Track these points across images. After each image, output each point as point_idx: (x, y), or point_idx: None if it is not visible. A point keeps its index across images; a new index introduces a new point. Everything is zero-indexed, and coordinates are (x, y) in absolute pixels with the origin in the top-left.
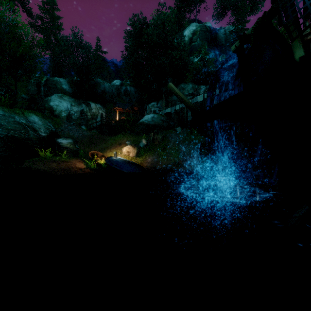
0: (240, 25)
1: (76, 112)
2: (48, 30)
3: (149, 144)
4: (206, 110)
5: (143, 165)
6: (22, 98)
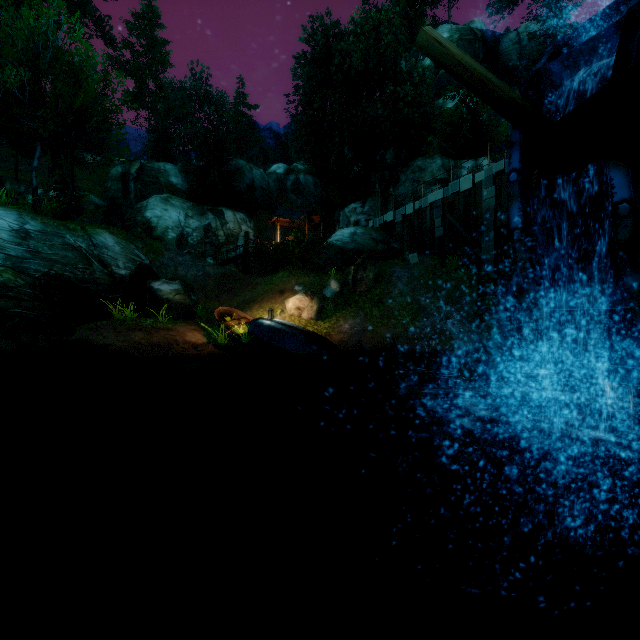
0: (556, 18)
1: (196, 231)
2: (144, 69)
3: (346, 291)
4: (509, 180)
5: (332, 338)
6: (94, 207)
